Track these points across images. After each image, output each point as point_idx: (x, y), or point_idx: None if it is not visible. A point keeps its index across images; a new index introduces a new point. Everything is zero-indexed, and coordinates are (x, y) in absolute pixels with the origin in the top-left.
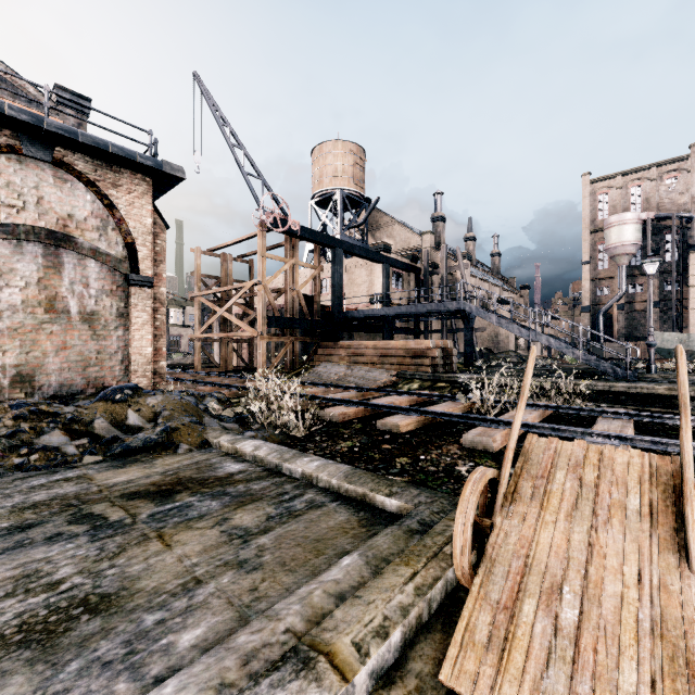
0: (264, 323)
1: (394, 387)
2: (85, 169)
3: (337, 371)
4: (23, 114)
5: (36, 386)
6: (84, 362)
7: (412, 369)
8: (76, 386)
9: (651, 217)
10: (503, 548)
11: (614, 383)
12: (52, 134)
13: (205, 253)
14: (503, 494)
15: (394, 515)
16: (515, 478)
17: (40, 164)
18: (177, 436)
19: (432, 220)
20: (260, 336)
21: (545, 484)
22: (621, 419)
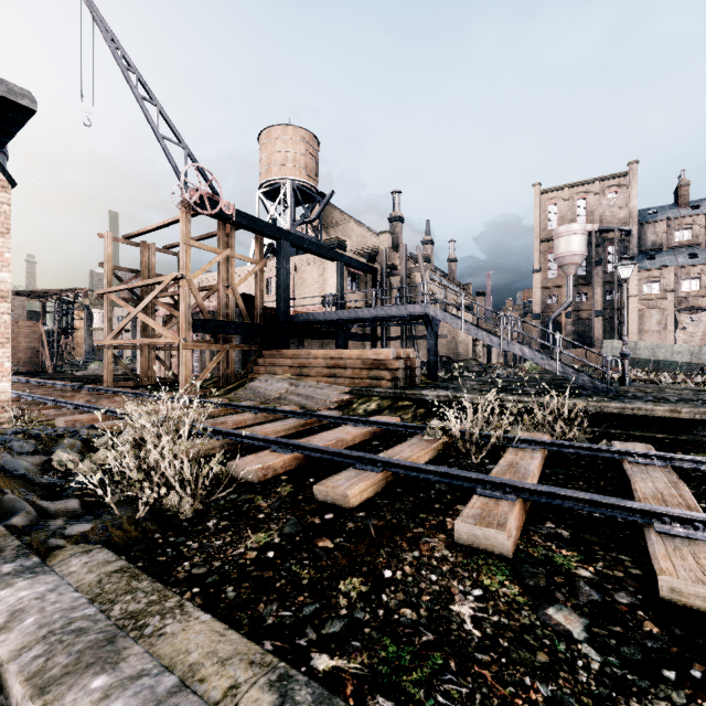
0: (188, 326)
1: (348, 407)
2: None
3: (278, 388)
4: None
5: None
6: None
7: (369, 384)
8: None
9: (595, 229)
10: None
11: (607, 403)
12: None
13: (119, 240)
14: None
15: None
16: None
17: None
18: None
19: (390, 220)
20: (182, 343)
21: None
22: (657, 466)
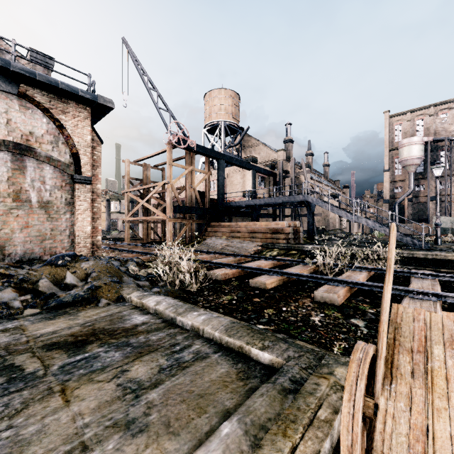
0: (171, 210)
1: (260, 254)
2: (42, 100)
3: (220, 243)
4: None
5: (6, 253)
6: (41, 236)
7: (272, 241)
8: (36, 253)
9: (430, 140)
10: (394, 440)
11: (416, 252)
12: (17, 73)
13: (132, 163)
14: (382, 371)
15: (267, 367)
16: (389, 351)
17: (9, 96)
18: (100, 292)
19: (284, 142)
20: (168, 218)
21: (424, 360)
22: (429, 279)
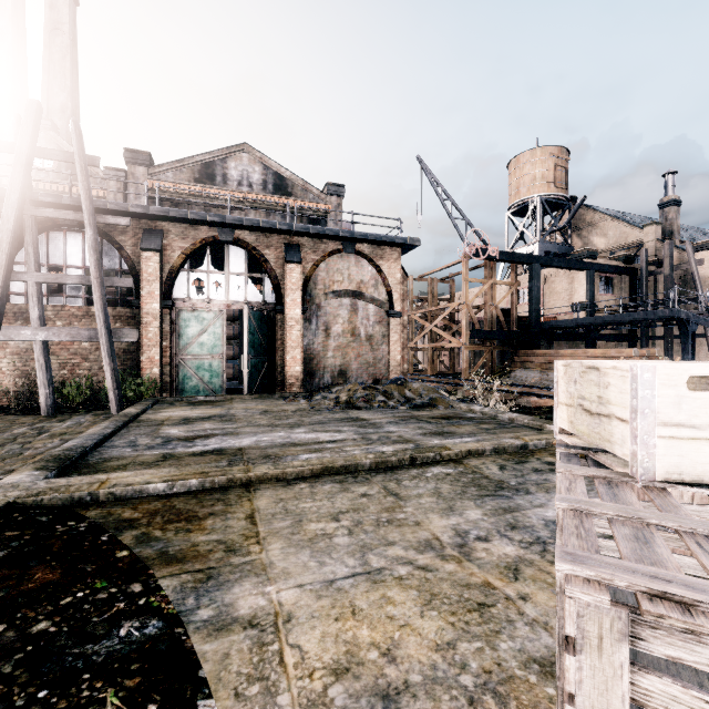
0: (467, 335)
1: None
2: (368, 253)
3: (533, 376)
4: (346, 233)
5: (347, 377)
6: (367, 364)
7: None
8: (363, 378)
9: None
10: None
11: None
12: (357, 239)
13: (416, 279)
14: None
15: None
16: None
17: (349, 255)
18: (436, 402)
19: (660, 207)
20: (463, 346)
21: None
22: None
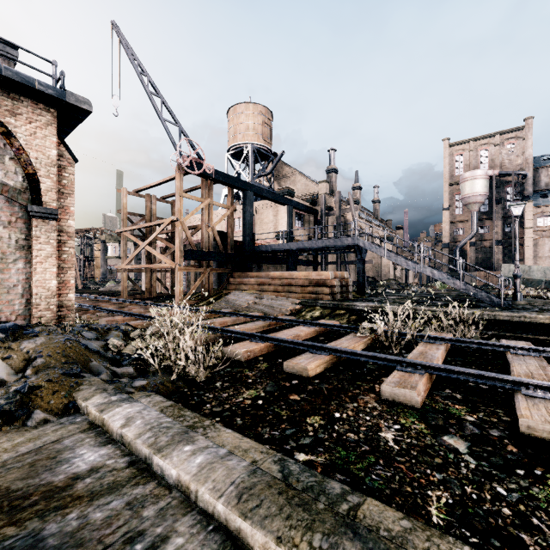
0: (181, 255)
1: (298, 314)
2: None
3: (246, 300)
4: None
5: None
6: None
7: (313, 297)
8: None
9: (495, 174)
10: None
11: (499, 313)
12: None
13: (131, 193)
14: None
15: None
16: None
17: None
18: (36, 397)
19: (327, 172)
20: (177, 267)
21: None
22: (532, 356)
